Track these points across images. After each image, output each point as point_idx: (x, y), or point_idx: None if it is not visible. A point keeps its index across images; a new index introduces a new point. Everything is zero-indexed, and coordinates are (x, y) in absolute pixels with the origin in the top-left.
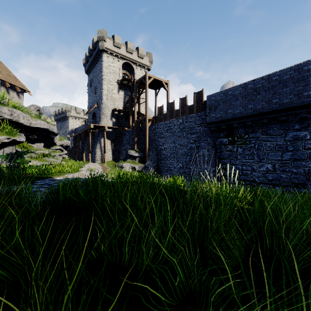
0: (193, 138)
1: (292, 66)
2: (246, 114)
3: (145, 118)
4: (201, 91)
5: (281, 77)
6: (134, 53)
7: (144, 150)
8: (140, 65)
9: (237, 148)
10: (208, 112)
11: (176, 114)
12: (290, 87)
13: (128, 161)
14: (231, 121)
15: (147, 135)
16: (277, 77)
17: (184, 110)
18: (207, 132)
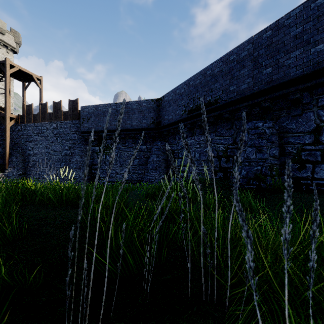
0: (68, 144)
1: (138, 101)
2: (111, 129)
3: (4, 115)
4: (76, 100)
5: (132, 106)
6: None
7: (3, 155)
8: None
9: (106, 156)
10: (82, 122)
11: (49, 117)
12: (137, 114)
13: None
14: (101, 133)
15: (9, 136)
16: (130, 105)
17: (59, 114)
18: (81, 140)
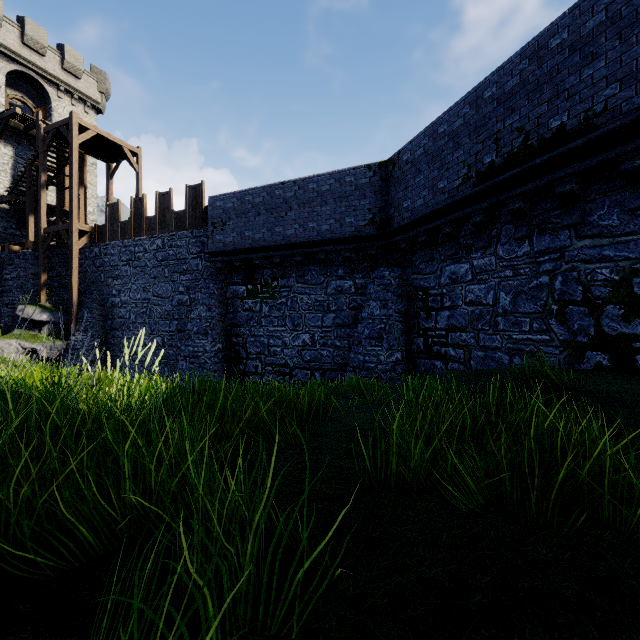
0: (184, 282)
1: (333, 172)
2: (272, 244)
3: (69, 227)
4: (201, 185)
5: (320, 187)
6: (50, 55)
7: (68, 307)
8: (71, 92)
9: (261, 305)
10: (211, 232)
11: (148, 226)
12: (331, 205)
13: (16, 333)
14: (250, 254)
15: (77, 269)
16: (314, 184)
17: (167, 219)
18: (211, 271)
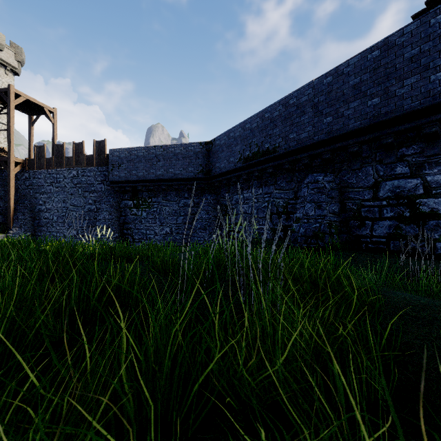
0: (92, 197)
1: (182, 144)
2: (149, 179)
3: (8, 159)
4: (104, 141)
5: (175, 150)
6: None
7: (4, 211)
8: None
9: (142, 212)
10: (111, 169)
11: (67, 162)
12: (181, 161)
13: None
14: (136, 183)
15: (13, 187)
16: (172, 149)
17: (80, 159)
18: (110, 192)
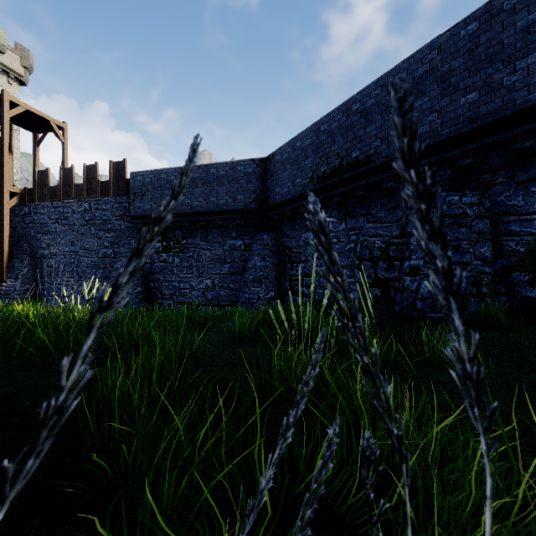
0: (109, 238)
1: (228, 162)
2: (182, 212)
3: (1, 189)
4: (123, 161)
5: (218, 172)
6: None
7: None
8: None
9: (173, 258)
10: (133, 200)
11: (76, 192)
12: (226, 186)
13: None
14: None
15: (8, 225)
16: (214, 170)
17: (93, 187)
18: (132, 230)
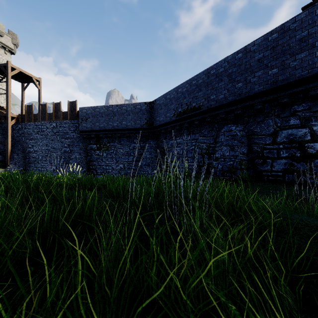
0: (67, 142)
1: (132, 103)
2: (108, 129)
3: (6, 115)
4: (75, 101)
5: (127, 108)
6: None
7: (4, 152)
8: None
9: (103, 153)
10: (81, 122)
11: (49, 117)
12: (131, 116)
13: None
14: (98, 132)
15: (10, 135)
16: (125, 107)
17: (58, 115)
18: (80, 138)
